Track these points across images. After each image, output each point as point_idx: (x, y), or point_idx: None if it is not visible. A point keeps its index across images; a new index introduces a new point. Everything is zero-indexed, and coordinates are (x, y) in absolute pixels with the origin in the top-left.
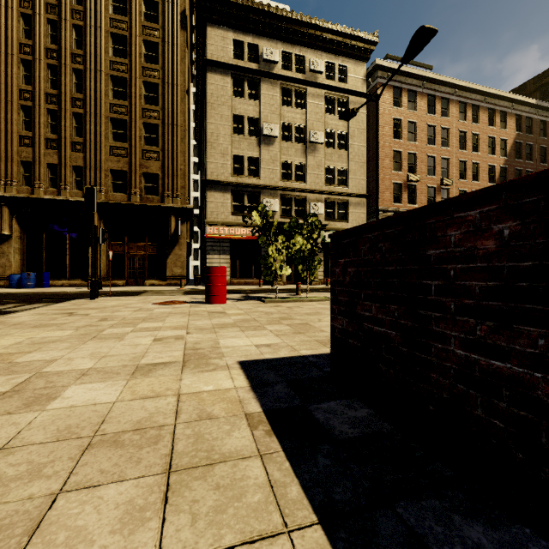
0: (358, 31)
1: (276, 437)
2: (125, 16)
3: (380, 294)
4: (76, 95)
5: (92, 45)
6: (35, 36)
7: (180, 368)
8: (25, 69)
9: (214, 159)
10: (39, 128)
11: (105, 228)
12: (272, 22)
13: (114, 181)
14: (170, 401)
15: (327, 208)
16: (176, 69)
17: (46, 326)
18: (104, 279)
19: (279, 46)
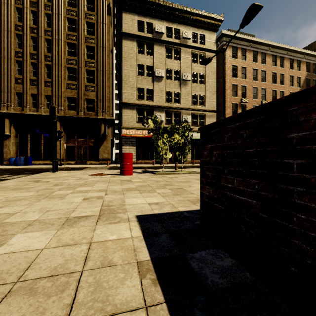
0: (211, 14)
1: (160, 286)
2: (75, 8)
3: (241, 171)
4: (47, 54)
5: (56, 25)
6: (24, 20)
7: (96, 220)
8: (18, 39)
9: (127, 90)
10: (26, 73)
11: (63, 131)
12: (160, 9)
13: (69, 103)
14: (83, 248)
15: (193, 118)
16: (104, 38)
17: (20, 189)
18: (63, 160)
19: (164, 24)
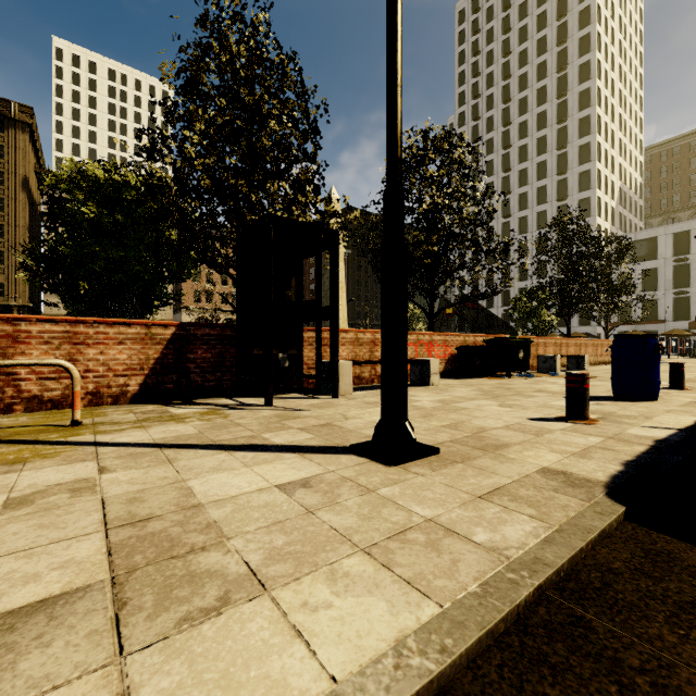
0: None
1: None
2: None
3: None
4: None
5: None
6: None
7: None
8: None
9: None
10: None
11: None
12: None
13: None
14: None
15: None
16: (18, 215)
17: None
18: None
19: None
